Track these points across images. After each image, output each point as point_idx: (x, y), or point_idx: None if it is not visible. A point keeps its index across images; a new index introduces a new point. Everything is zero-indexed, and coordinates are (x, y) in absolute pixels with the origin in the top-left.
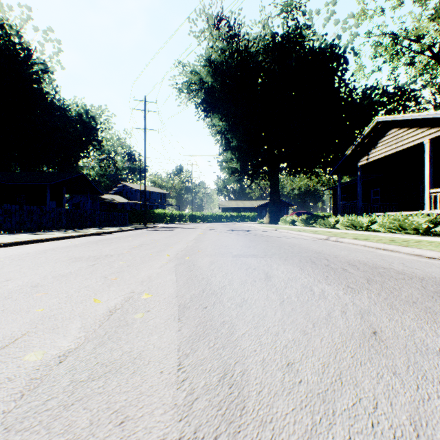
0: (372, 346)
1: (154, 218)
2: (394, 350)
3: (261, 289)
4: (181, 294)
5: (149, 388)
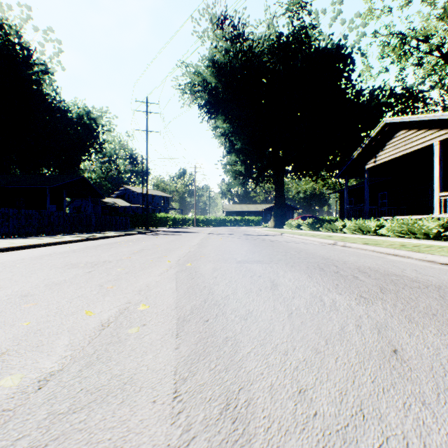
0: (394, 367)
1: (156, 222)
2: (419, 374)
3: (267, 299)
4: (181, 305)
5: (138, 423)
